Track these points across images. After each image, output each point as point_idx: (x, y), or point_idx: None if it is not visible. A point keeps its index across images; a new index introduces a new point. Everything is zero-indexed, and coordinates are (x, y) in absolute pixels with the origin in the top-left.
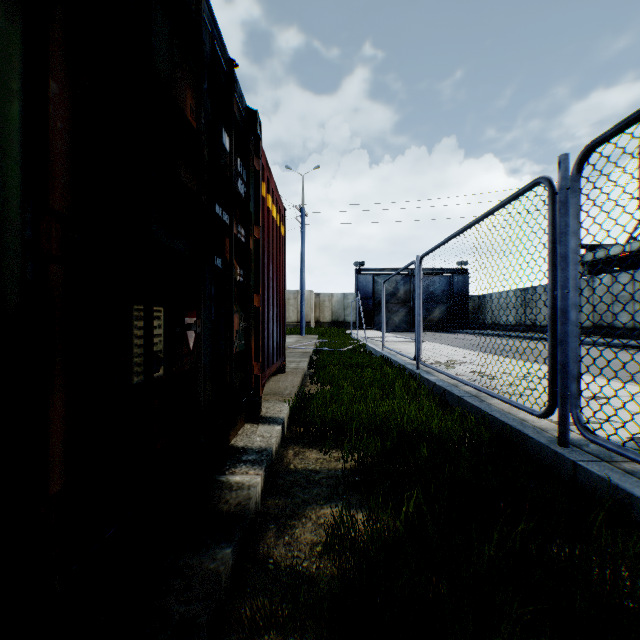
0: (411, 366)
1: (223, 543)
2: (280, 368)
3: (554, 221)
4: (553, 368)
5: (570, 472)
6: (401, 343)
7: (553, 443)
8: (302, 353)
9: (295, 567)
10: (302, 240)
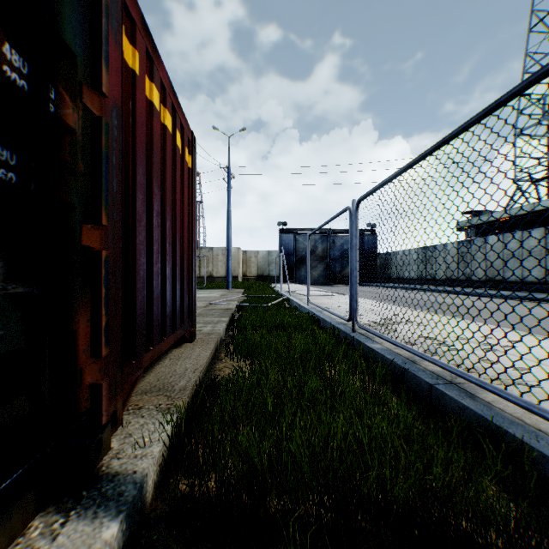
0: (344, 327)
1: None
2: (185, 337)
3: None
4: None
5: None
6: (324, 297)
7: None
8: (223, 310)
9: None
10: (228, 198)
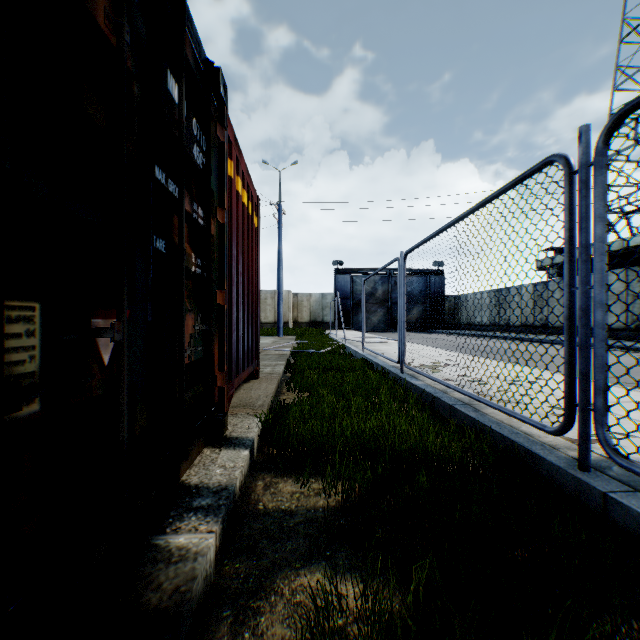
0: (394, 369)
1: None
2: (253, 374)
3: (572, 205)
4: (570, 378)
5: (599, 505)
6: (381, 344)
7: (571, 466)
8: (279, 355)
9: None
10: (279, 238)
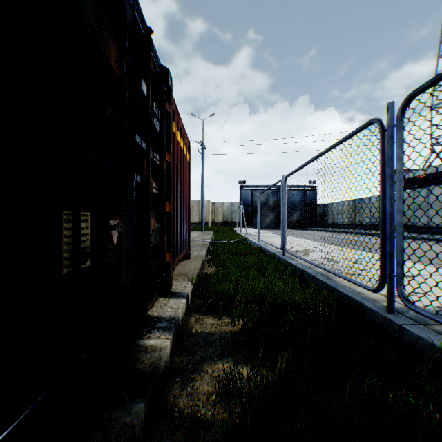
0: (279, 253)
1: (138, 398)
2: (186, 255)
3: (383, 150)
4: (383, 256)
5: (396, 332)
6: (271, 237)
7: (383, 310)
8: (202, 244)
9: (195, 414)
10: (202, 165)
